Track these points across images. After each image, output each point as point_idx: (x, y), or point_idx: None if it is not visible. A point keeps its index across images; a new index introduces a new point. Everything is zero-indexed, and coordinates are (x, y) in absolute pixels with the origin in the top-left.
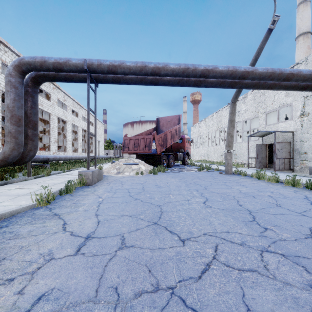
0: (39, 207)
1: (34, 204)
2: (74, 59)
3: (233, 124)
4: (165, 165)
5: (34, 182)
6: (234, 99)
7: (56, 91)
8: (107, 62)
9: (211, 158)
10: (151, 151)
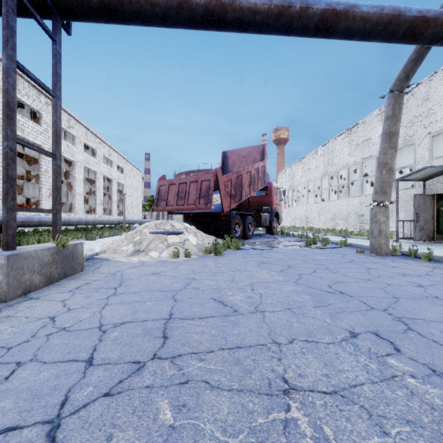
0: None
1: None
2: None
3: (395, 142)
4: (239, 234)
5: None
6: (401, 83)
7: None
8: None
9: (313, 223)
10: (210, 207)
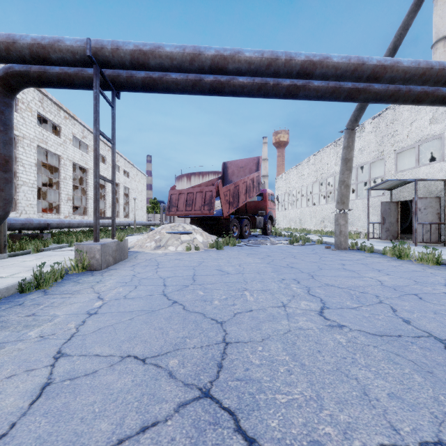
0: None
1: None
2: (69, 39)
3: (350, 166)
4: (237, 234)
5: (2, 264)
6: (352, 123)
7: (70, 122)
8: (130, 45)
9: (306, 225)
10: (213, 212)
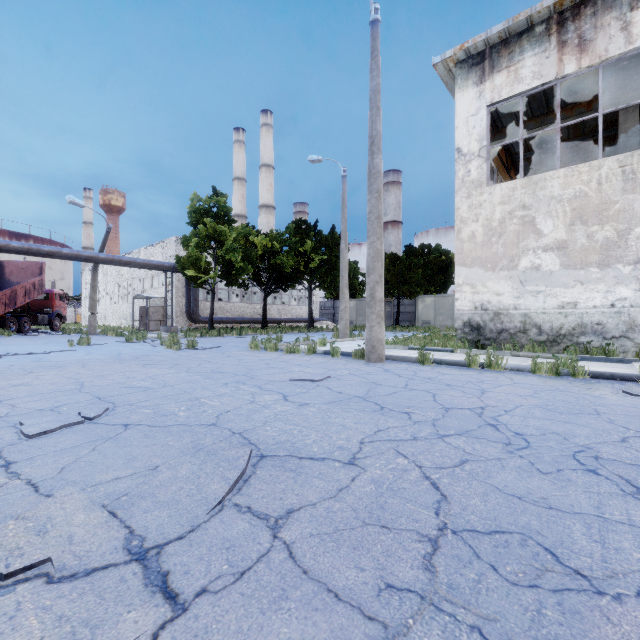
0: None
1: None
2: None
3: (95, 290)
4: (15, 329)
5: None
6: (95, 268)
7: None
8: None
9: (109, 322)
10: None
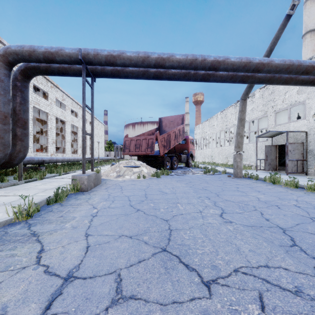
0: (17, 222)
1: (10, 219)
2: (68, 48)
3: (243, 123)
4: (169, 167)
5: (23, 187)
6: (245, 96)
7: (54, 90)
8: (105, 52)
9: (215, 160)
10: (153, 153)
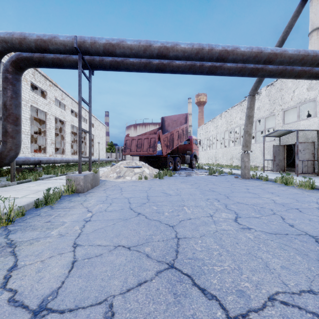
0: None
1: None
2: (62, 36)
3: (252, 121)
4: (172, 168)
5: (14, 189)
6: (253, 91)
7: (53, 89)
8: (103, 40)
9: (219, 161)
10: (156, 153)
